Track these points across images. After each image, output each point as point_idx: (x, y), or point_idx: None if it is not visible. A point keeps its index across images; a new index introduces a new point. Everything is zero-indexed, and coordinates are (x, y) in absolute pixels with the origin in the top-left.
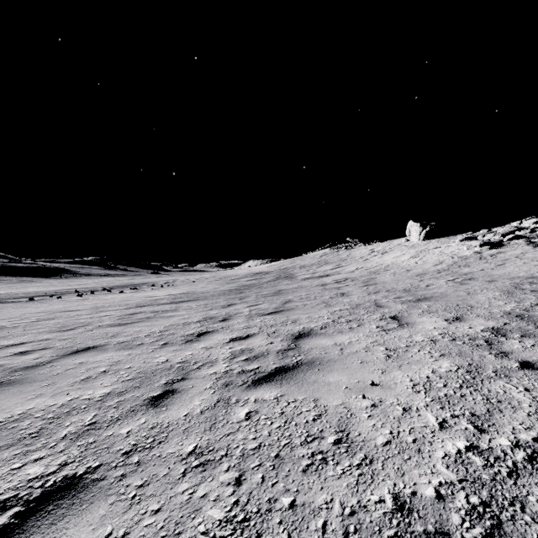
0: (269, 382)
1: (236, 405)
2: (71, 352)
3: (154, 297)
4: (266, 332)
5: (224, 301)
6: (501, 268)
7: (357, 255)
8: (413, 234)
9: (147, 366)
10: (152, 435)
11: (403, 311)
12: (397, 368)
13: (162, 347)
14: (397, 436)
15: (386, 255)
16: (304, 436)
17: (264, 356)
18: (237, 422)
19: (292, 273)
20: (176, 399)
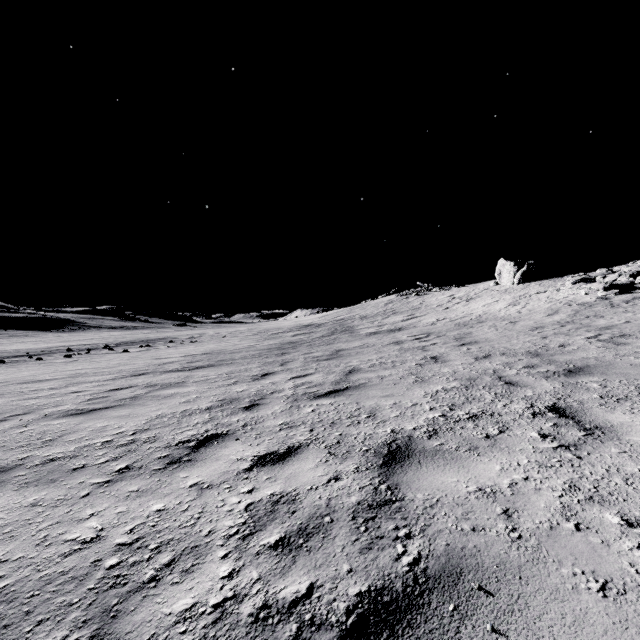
0: None
1: None
2: None
3: (164, 359)
4: (322, 441)
5: (257, 367)
6: None
7: (433, 302)
8: (504, 276)
9: (40, 558)
10: None
11: (563, 395)
12: None
13: (114, 481)
14: None
15: (472, 302)
16: None
17: (323, 529)
18: None
19: (351, 326)
20: None
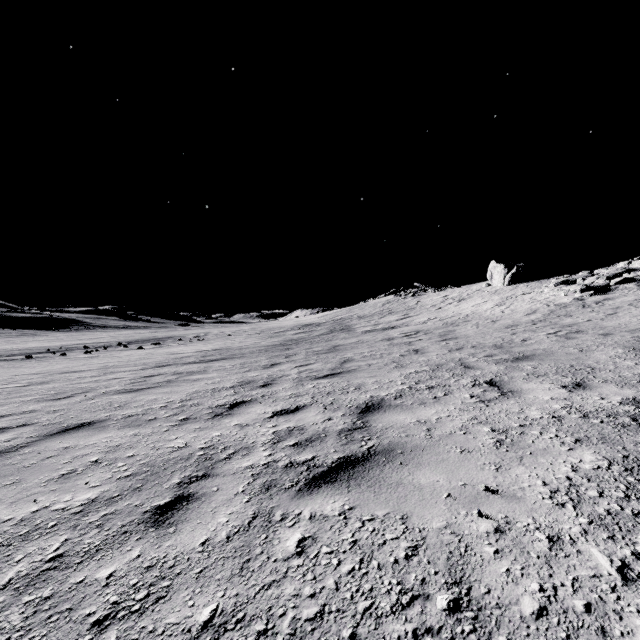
0: (330, 483)
1: (282, 525)
2: (57, 431)
3: (179, 354)
4: (321, 403)
5: (265, 359)
6: (613, 318)
7: (428, 302)
8: (495, 278)
9: (157, 453)
10: (146, 584)
11: (501, 374)
12: (517, 462)
13: (181, 424)
14: (554, 597)
15: (463, 302)
16: (396, 593)
17: (320, 439)
18: (283, 559)
19: (349, 325)
20: (192, 512)
